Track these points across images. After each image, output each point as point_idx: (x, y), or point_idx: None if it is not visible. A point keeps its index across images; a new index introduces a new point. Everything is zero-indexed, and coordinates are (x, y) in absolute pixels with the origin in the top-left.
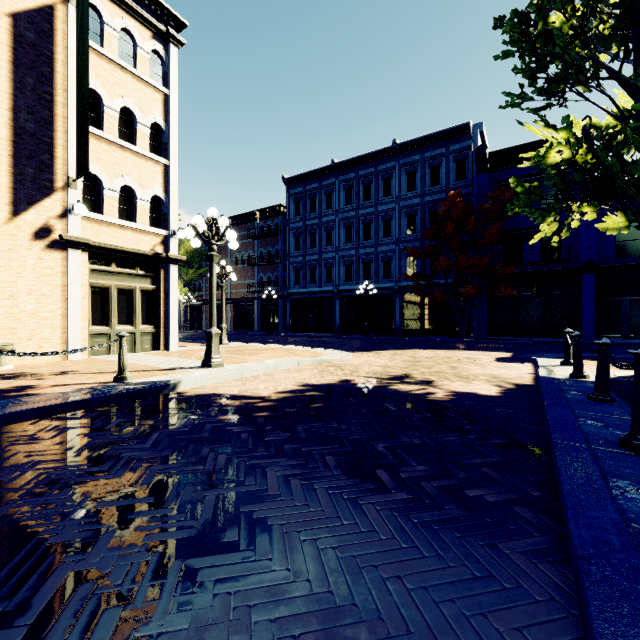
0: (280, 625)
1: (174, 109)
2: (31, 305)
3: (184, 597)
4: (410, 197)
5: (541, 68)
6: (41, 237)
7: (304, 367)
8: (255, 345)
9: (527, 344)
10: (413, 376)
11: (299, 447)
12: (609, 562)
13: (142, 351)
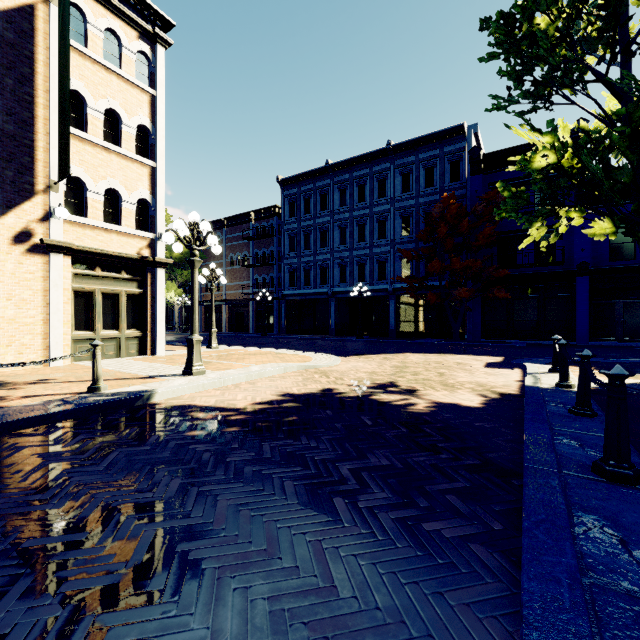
0: None
1: (161, 110)
2: (10, 311)
3: None
4: (404, 198)
5: (527, 71)
6: (21, 241)
7: (289, 374)
8: (245, 349)
9: (520, 347)
10: (398, 384)
11: (260, 469)
12: (554, 625)
13: (128, 356)
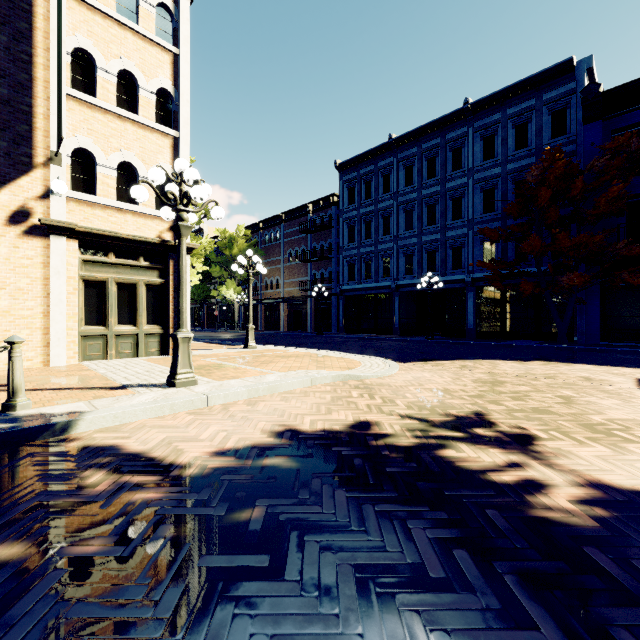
0: None
1: (185, 71)
2: (4, 301)
3: None
4: (487, 167)
5: None
6: (17, 222)
7: (317, 388)
8: (285, 349)
9: None
10: (491, 419)
11: None
12: None
13: (147, 355)
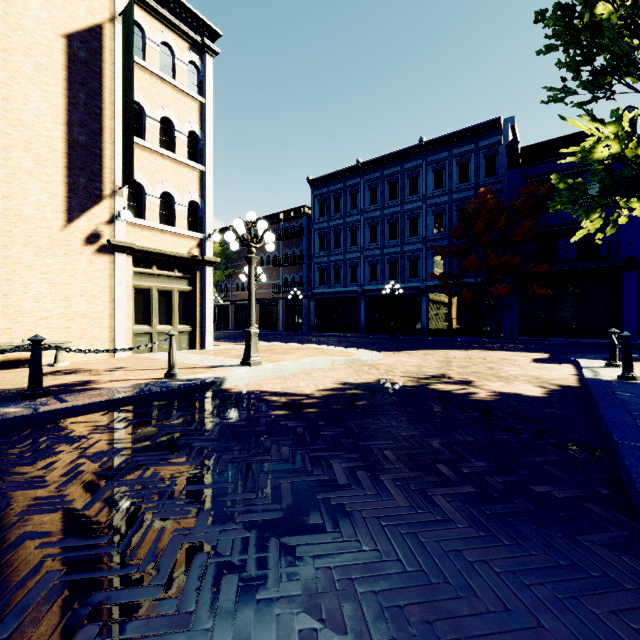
0: (384, 596)
1: (209, 117)
2: (83, 306)
3: (289, 569)
4: (437, 195)
5: (587, 61)
6: (91, 242)
7: (338, 366)
8: (285, 344)
9: (563, 345)
10: (450, 376)
11: (355, 442)
12: None
13: (180, 350)
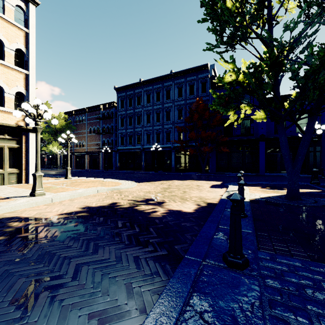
0: None
1: (32, 41)
2: None
3: None
4: (179, 100)
5: (222, 29)
6: None
7: (100, 193)
8: (87, 179)
9: (233, 176)
10: (157, 199)
11: (11, 268)
12: None
13: (9, 184)
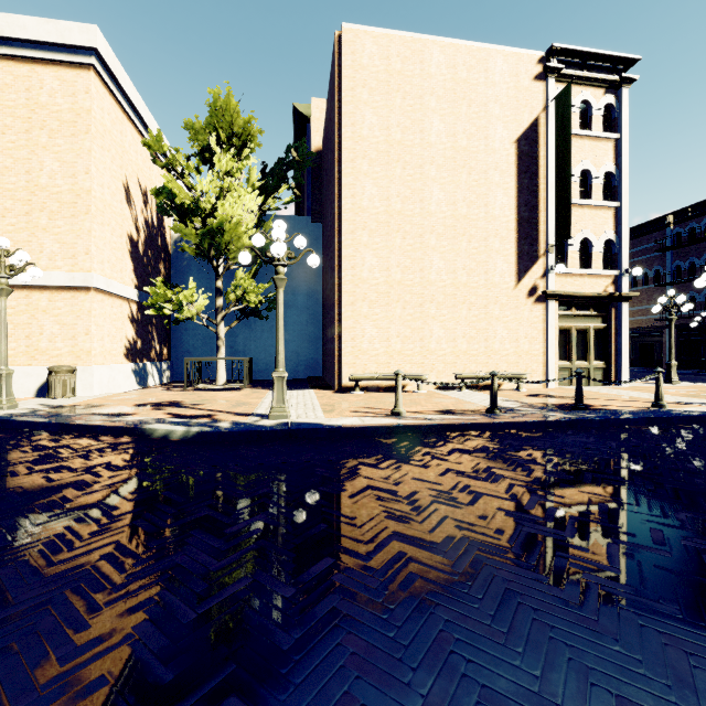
0: None
1: (625, 150)
2: (526, 346)
3: None
4: None
5: None
6: (531, 295)
7: None
8: None
9: None
10: None
11: None
12: None
13: (594, 385)
